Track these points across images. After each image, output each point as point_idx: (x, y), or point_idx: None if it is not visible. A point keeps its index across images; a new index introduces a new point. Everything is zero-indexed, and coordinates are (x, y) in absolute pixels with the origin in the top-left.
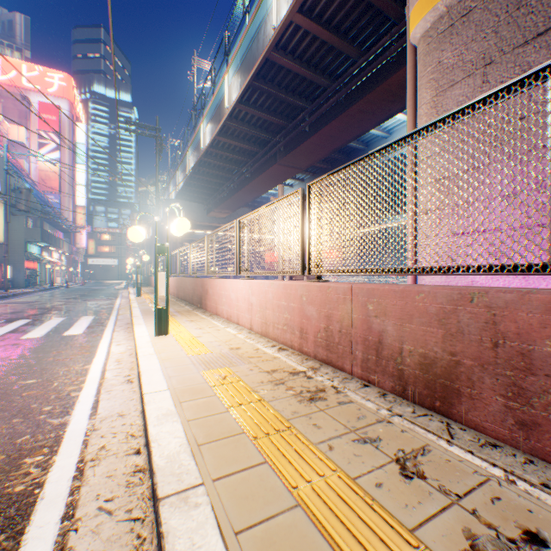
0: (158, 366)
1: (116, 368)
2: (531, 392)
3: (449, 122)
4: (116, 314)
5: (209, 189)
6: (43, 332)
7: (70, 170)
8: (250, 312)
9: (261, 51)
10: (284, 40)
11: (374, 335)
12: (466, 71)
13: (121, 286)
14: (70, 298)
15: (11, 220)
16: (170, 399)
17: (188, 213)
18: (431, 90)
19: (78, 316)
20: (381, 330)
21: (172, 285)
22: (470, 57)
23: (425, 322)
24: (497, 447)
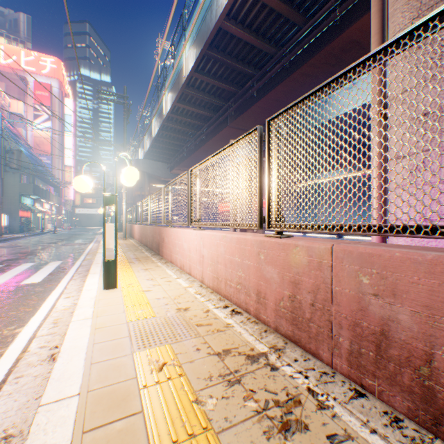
0: (86, 341)
1: (48, 333)
2: None
3: None
4: (82, 259)
5: (171, 150)
6: (3, 280)
7: (59, 137)
8: (202, 264)
9: (214, 20)
10: (235, 9)
11: (373, 321)
12: None
13: (100, 231)
14: (51, 242)
15: (8, 177)
16: (70, 422)
17: (154, 170)
18: (411, 12)
19: (47, 261)
20: (387, 317)
21: (137, 231)
22: None
23: None
24: None
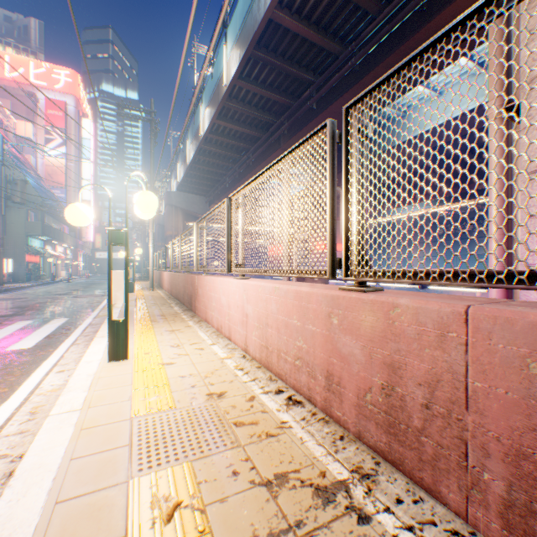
0: (59, 453)
1: (17, 431)
2: None
3: None
4: (94, 316)
5: (210, 180)
6: None
7: (76, 165)
8: (245, 326)
9: (262, 10)
10: None
11: None
12: None
13: None
14: (61, 294)
15: (12, 214)
16: None
17: (189, 205)
18: None
19: (49, 318)
20: None
21: (167, 280)
22: None
23: None
24: None
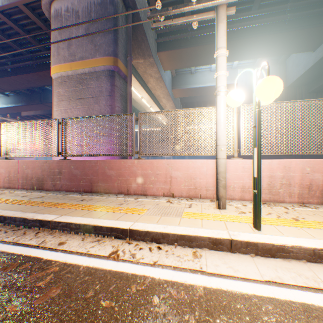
0: None
1: None
2: (55, 179)
3: (43, 122)
4: None
5: None
6: None
7: None
8: None
9: None
10: None
11: (26, 174)
12: (66, 98)
13: None
14: None
15: None
16: None
17: None
18: (57, 98)
19: None
20: (28, 172)
21: None
22: (67, 95)
23: (39, 168)
24: (50, 191)
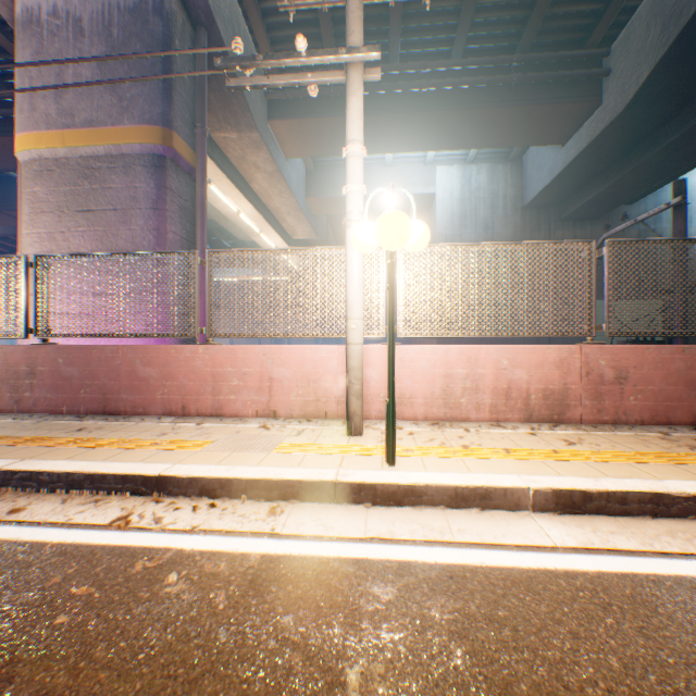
0: None
1: None
2: (21, 387)
3: None
4: None
5: None
6: None
7: None
8: None
9: None
10: None
11: None
12: (52, 208)
13: None
14: None
15: None
16: None
17: None
18: (31, 208)
19: None
20: None
21: None
22: (55, 200)
23: None
24: (7, 415)
